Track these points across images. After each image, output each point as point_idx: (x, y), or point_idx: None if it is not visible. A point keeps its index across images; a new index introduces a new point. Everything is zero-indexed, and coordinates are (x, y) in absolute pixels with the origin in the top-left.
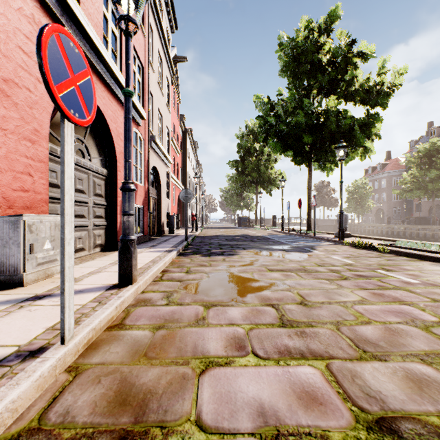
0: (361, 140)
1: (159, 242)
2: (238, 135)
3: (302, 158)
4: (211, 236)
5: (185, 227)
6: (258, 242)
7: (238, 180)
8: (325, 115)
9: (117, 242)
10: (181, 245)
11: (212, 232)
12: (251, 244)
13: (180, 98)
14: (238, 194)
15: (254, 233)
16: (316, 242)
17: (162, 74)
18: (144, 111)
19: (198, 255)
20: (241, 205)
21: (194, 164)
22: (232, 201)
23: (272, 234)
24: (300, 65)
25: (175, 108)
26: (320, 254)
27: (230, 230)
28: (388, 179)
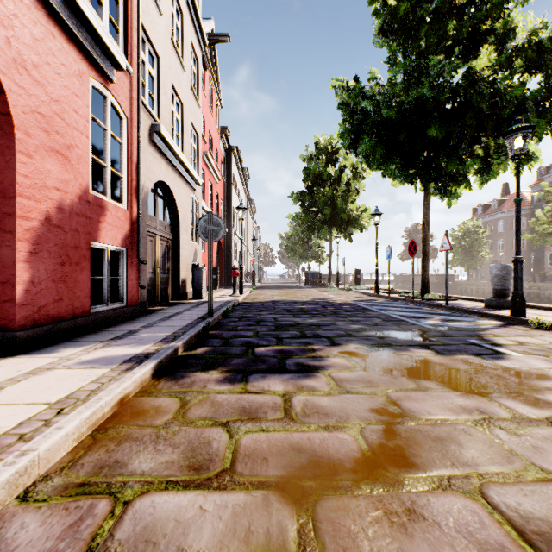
0: (537, 129)
1: (154, 320)
2: (305, 157)
3: (418, 170)
4: (263, 304)
5: (209, 289)
6: (351, 318)
7: (304, 220)
8: (468, 87)
9: (15, 332)
10: (189, 331)
11: (266, 294)
12: (341, 324)
13: (221, 100)
14: (304, 241)
15: (333, 297)
16: (463, 318)
17: (182, 34)
18: (116, 45)
19: (215, 372)
20: (308, 255)
21: (244, 200)
22: (296, 251)
23: (362, 298)
24: (418, 6)
25: (213, 112)
26: (542, 365)
27: (294, 291)
28: (507, 220)
